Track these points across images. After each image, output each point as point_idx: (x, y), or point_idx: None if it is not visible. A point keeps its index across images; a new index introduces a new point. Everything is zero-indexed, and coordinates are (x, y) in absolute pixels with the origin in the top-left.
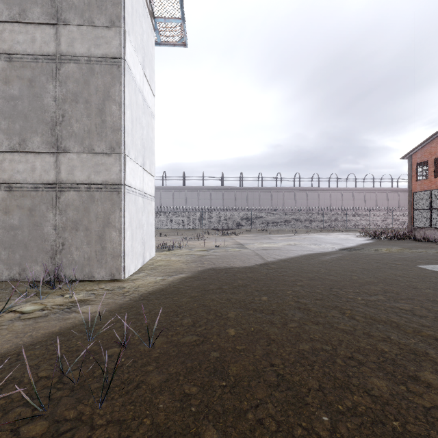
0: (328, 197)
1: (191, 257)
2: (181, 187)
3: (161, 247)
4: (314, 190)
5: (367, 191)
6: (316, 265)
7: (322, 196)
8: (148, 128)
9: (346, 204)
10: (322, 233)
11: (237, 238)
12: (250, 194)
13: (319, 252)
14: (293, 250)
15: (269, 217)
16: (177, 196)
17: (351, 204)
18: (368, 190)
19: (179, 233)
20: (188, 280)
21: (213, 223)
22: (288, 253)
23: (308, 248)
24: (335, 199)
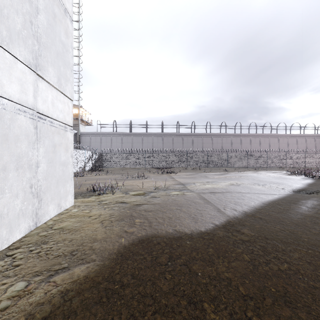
0: (248, 141)
1: (121, 208)
2: (128, 133)
3: (90, 190)
4: (237, 136)
5: (281, 137)
6: (312, 227)
7: (244, 140)
8: (53, 21)
9: (263, 147)
10: (250, 171)
11: (176, 176)
12: (185, 138)
13: (277, 196)
14: (244, 192)
15: (202, 158)
16: (125, 141)
17: (267, 147)
18: (281, 136)
19: (125, 171)
20: (78, 304)
21: (155, 162)
22: (245, 199)
23: (256, 190)
24: (254, 143)
